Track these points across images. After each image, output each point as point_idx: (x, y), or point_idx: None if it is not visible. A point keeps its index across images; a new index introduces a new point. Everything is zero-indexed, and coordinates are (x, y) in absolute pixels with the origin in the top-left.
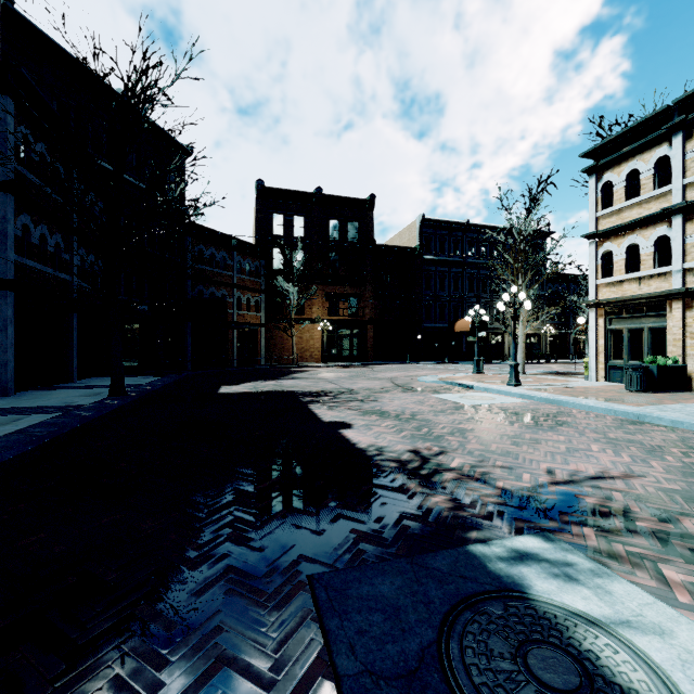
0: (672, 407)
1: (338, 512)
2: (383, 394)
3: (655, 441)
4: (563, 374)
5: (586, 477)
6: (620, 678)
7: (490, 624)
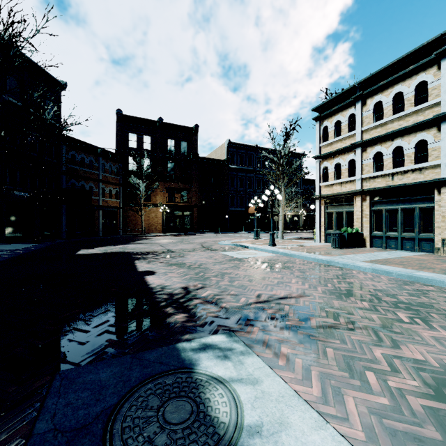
0: (349, 256)
1: (107, 329)
2: (190, 252)
3: (328, 276)
4: (305, 239)
5: (276, 298)
6: (214, 412)
7: (158, 389)
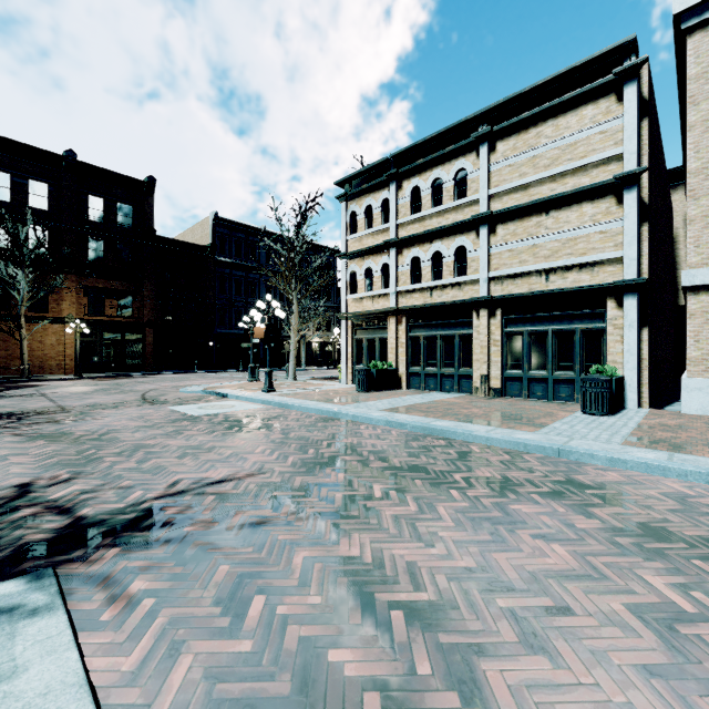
0: (369, 403)
1: None
2: (105, 410)
3: (321, 436)
4: (330, 379)
5: (205, 484)
6: None
7: None
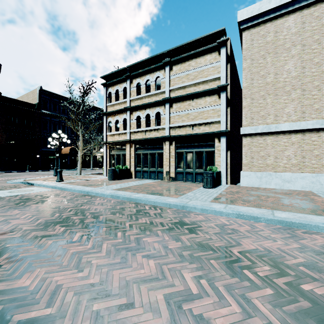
0: (109, 186)
1: None
2: None
3: (70, 205)
4: (101, 174)
5: None
6: None
7: None
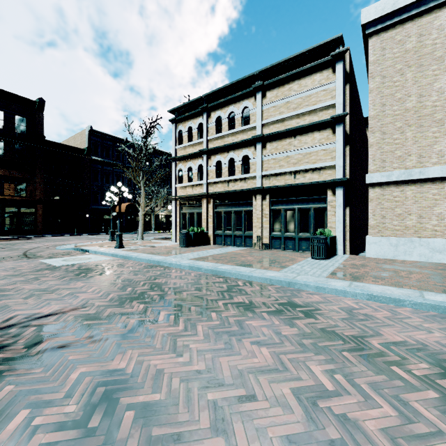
0: (184, 255)
1: None
2: None
3: (142, 278)
4: (167, 239)
5: (34, 318)
6: None
7: None
